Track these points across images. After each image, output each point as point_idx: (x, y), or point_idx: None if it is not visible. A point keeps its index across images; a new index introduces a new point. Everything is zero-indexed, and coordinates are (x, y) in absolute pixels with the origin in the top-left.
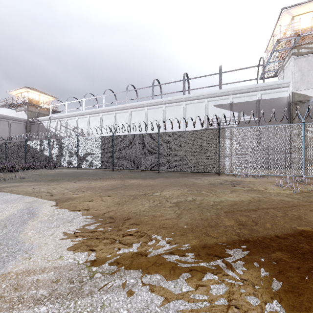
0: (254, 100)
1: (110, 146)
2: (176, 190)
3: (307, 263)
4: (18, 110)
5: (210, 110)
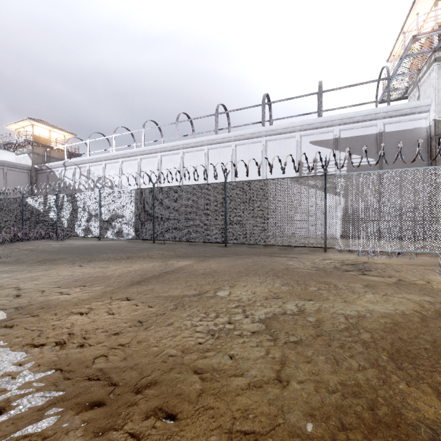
0: (372, 133)
1: (149, 204)
2: (259, 283)
3: None
4: (19, 153)
5: (304, 149)
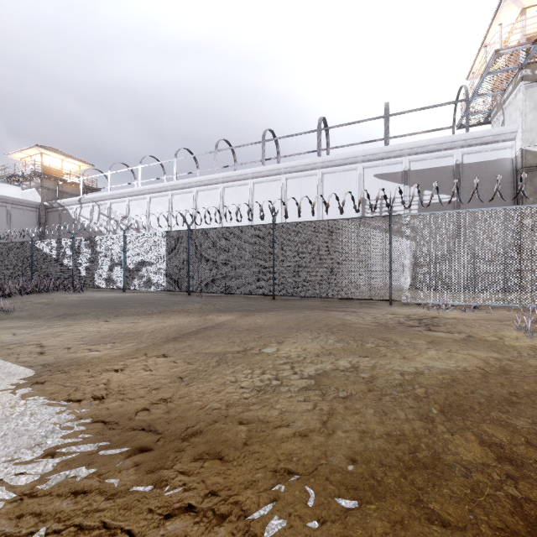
0: (448, 165)
1: (184, 249)
2: (310, 339)
3: None
4: (26, 187)
5: (368, 184)
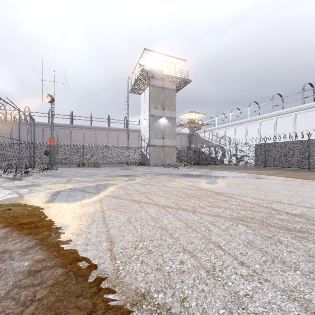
0: None
1: (262, 150)
2: None
3: None
4: (184, 127)
5: None
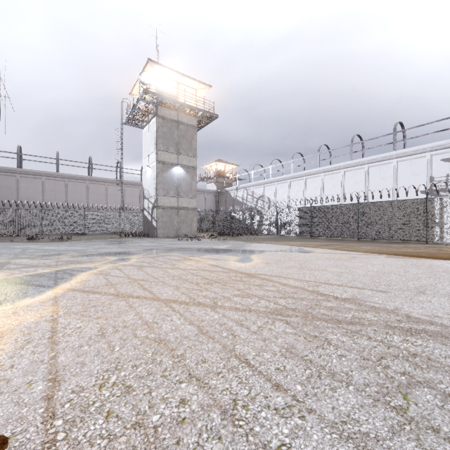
0: None
1: (308, 216)
2: (369, 247)
3: (405, 257)
4: (209, 182)
5: (435, 166)
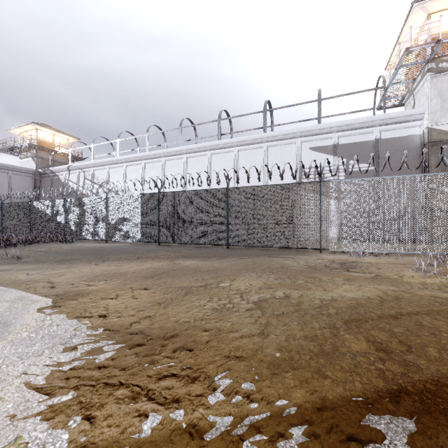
0: (369, 140)
1: (155, 208)
2: (256, 277)
3: None
4: (23, 157)
5: (304, 155)
